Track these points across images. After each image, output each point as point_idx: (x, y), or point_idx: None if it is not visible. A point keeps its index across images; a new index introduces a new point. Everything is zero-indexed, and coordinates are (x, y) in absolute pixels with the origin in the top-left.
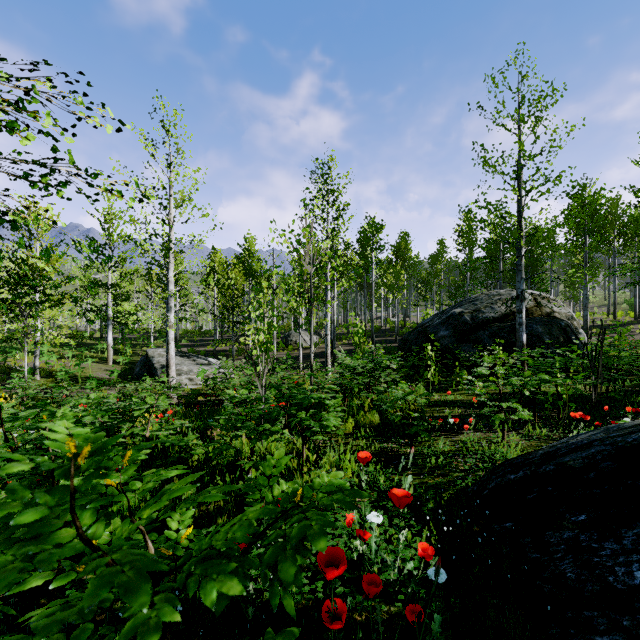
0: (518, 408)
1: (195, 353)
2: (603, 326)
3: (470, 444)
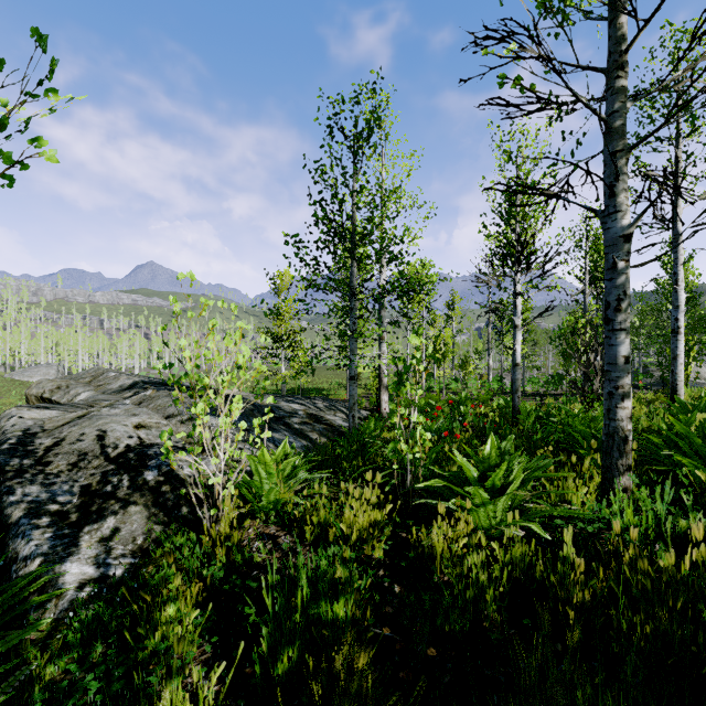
0: None
1: None
2: None
3: None
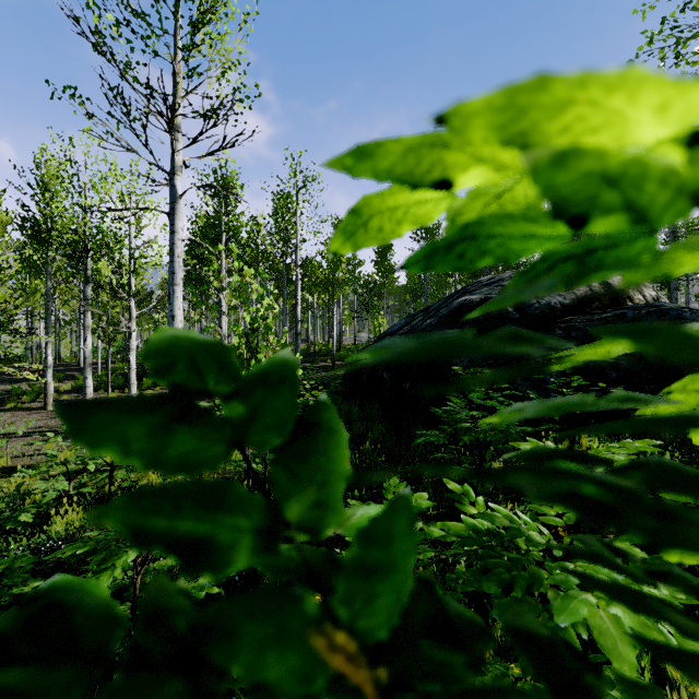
0: None
1: None
2: None
3: None
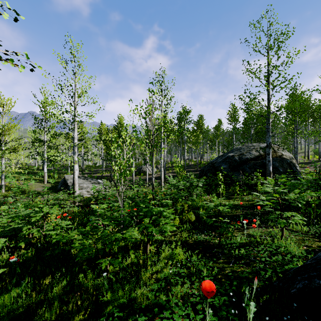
0: (298, 216)
1: (92, 177)
2: (303, 163)
3: (256, 237)
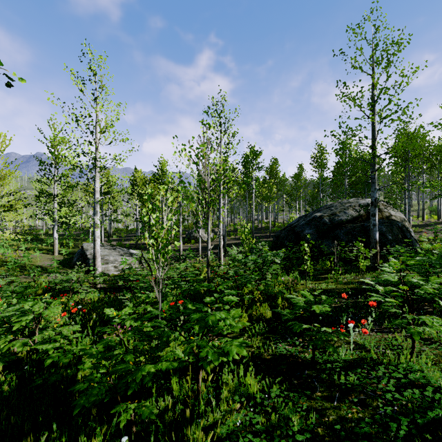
0: None
1: (122, 246)
2: (417, 225)
3: (369, 349)
